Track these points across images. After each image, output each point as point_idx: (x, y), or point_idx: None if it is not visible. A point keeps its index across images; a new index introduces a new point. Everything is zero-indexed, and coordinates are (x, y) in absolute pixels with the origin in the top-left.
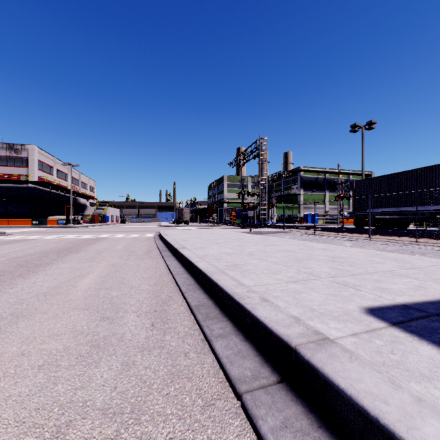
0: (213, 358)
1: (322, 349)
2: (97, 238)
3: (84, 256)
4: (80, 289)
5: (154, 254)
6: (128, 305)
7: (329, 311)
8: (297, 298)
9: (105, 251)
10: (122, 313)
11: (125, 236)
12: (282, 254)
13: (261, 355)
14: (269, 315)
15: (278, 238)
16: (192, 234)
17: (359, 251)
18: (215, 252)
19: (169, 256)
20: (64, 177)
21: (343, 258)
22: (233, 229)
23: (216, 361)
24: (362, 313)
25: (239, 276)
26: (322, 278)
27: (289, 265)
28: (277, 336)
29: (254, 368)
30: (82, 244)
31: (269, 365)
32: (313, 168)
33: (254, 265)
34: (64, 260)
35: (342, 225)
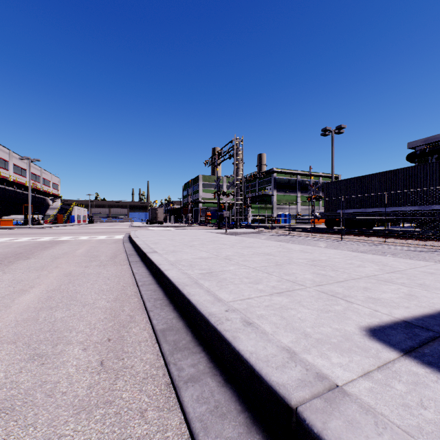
0: (181, 418)
1: (335, 410)
2: (57, 241)
3: (34, 263)
4: (14, 310)
5: (120, 259)
6: (74, 332)
7: (326, 336)
8: (285, 318)
9: (62, 256)
10: (62, 346)
11: (90, 238)
12: (261, 258)
13: (247, 410)
14: (256, 349)
15: (255, 240)
16: (165, 236)
17: (336, 253)
18: (189, 257)
19: (137, 261)
20: (23, 173)
21: (323, 261)
22: (208, 229)
23: (185, 424)
24: (364, 336)
25: (216, 288)
26: (307, 287)
27: (270, 272)
28: (269, 386)
29: (238, 439)
30: (37, 248)
31: (258, 429)
32: (286, 170)
33: (232, 272)
34: (7, 269)
35: (314, 225)
